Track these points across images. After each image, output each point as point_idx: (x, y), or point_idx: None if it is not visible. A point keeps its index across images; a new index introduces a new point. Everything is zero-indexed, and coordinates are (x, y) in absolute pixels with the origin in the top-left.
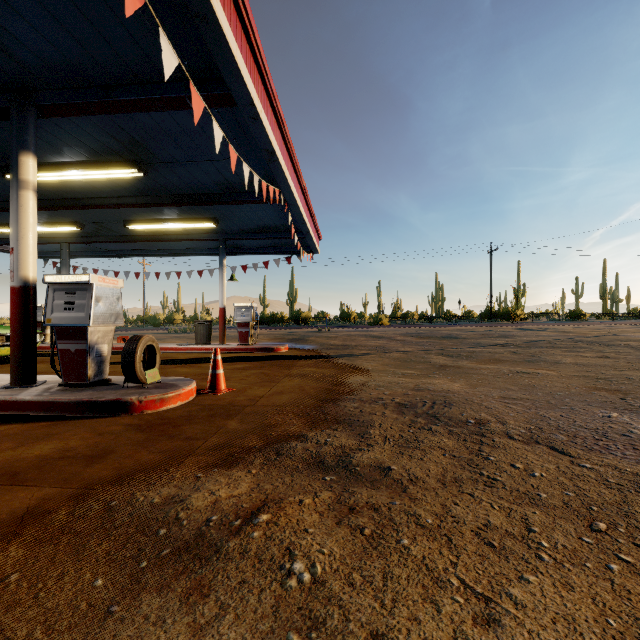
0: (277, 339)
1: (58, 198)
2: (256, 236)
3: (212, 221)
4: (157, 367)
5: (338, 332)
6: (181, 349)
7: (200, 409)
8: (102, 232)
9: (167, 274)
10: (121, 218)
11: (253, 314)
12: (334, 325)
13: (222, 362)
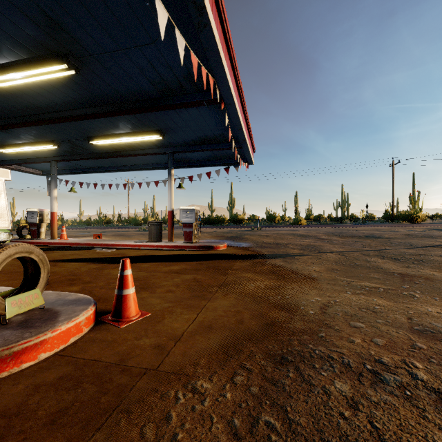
0: (218, 237)
1: (25, 115)
2: (198, 148)
3: (158, 133)
4: (40, 286)
5: (268, 231)
6: (136, 246)
7: (59, 380)
8: (77, 150)
9: (132, 185)
10: (85, 135)
11: (196, 216)
12: (263, 225)
13: (162, 261)
